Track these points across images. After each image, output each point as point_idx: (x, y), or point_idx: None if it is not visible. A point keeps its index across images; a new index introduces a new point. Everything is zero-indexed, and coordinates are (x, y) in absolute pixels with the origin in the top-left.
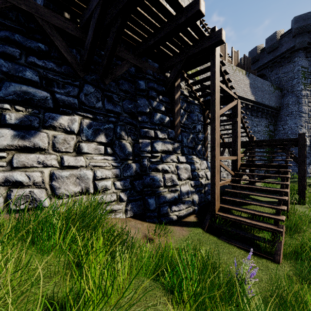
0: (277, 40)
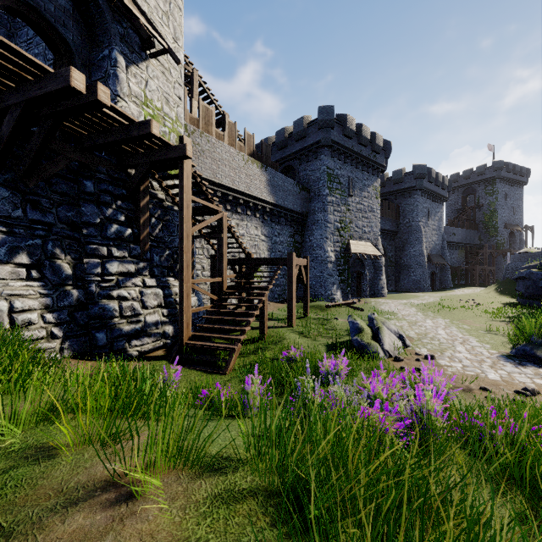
0: (305, 127)
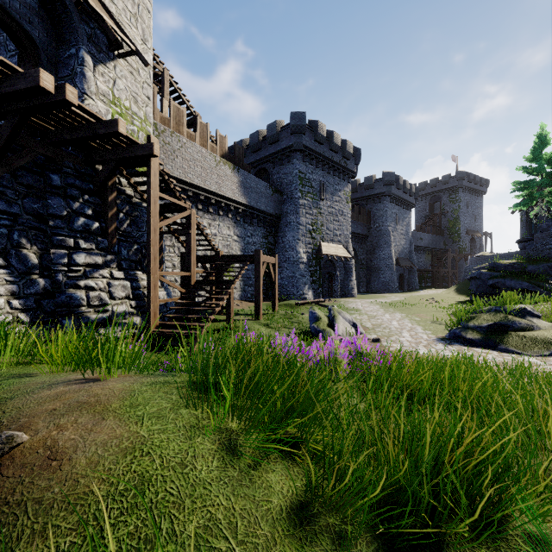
0: (278, 131)
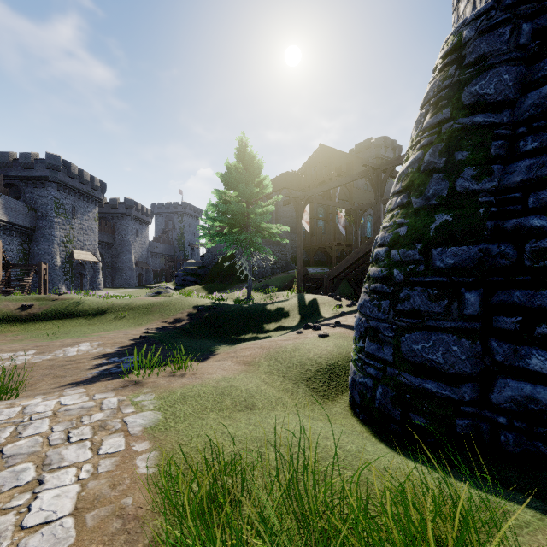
0: (33, 161)
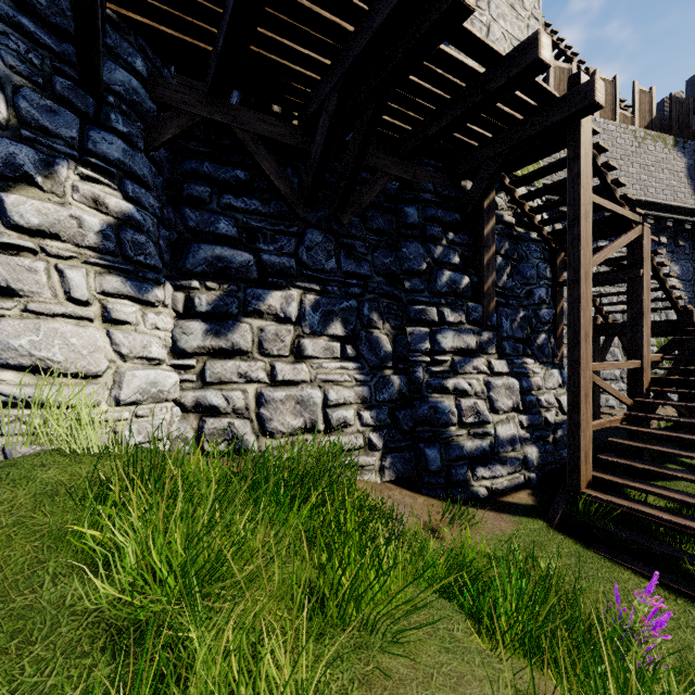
0: None
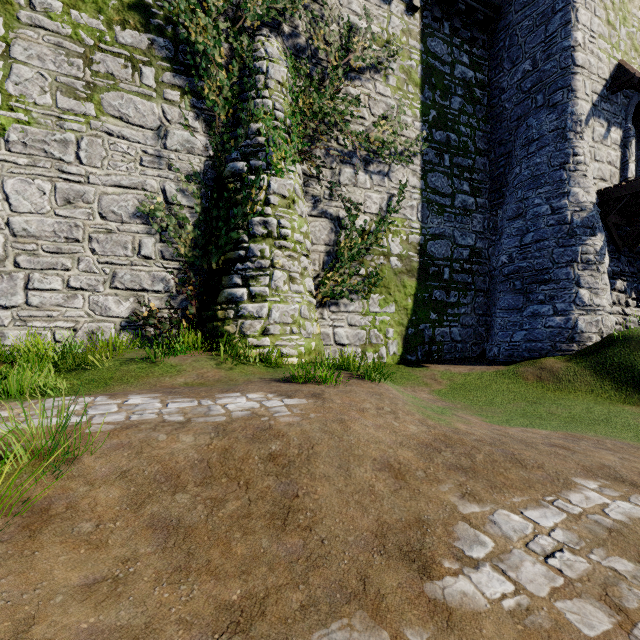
0: None
